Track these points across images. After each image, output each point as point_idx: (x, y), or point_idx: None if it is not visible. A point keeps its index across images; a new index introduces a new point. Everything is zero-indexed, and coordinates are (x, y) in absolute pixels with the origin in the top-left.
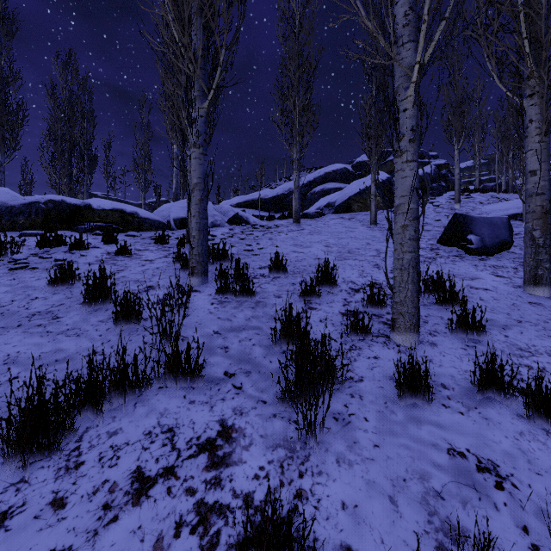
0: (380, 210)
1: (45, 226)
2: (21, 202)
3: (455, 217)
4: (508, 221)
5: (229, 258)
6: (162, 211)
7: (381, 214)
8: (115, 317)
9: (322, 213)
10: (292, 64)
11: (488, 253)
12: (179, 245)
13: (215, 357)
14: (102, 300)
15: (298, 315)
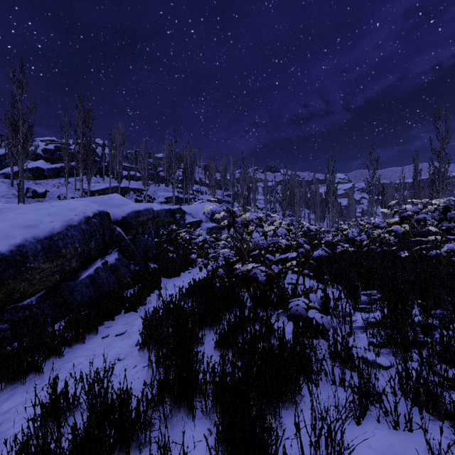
0: (31, 180)
1: None
2: None
3: (27, 187)
4: (45, 190)
5: None
6: None
7: (26, 182)
8: None
9: None
10: None
11: (32, 198)
12: None
13: None
14: None
15: None
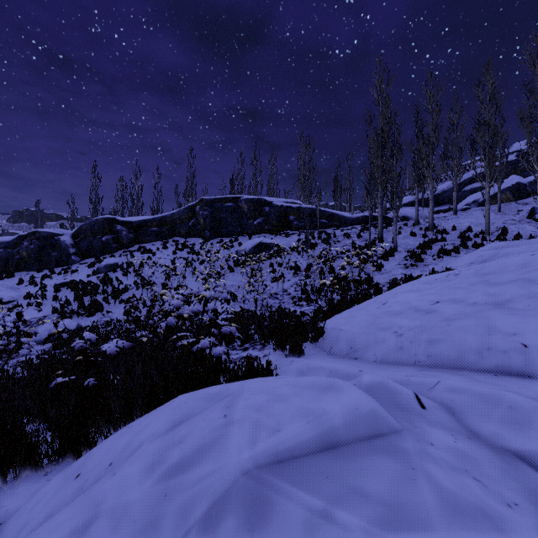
0: (510, 202)
1: (365, 224)
2: (354, 217)
3: (532, 208)
4: None
5: (436, 228)
6: (392, 215)
7: (508, 205)
8: (424, 236)
9: (469, 207)
10: (453, 147)
11: None
12: (413, 226)
13: (446, 240)
14: (414, 235)
15: (462, 233)
